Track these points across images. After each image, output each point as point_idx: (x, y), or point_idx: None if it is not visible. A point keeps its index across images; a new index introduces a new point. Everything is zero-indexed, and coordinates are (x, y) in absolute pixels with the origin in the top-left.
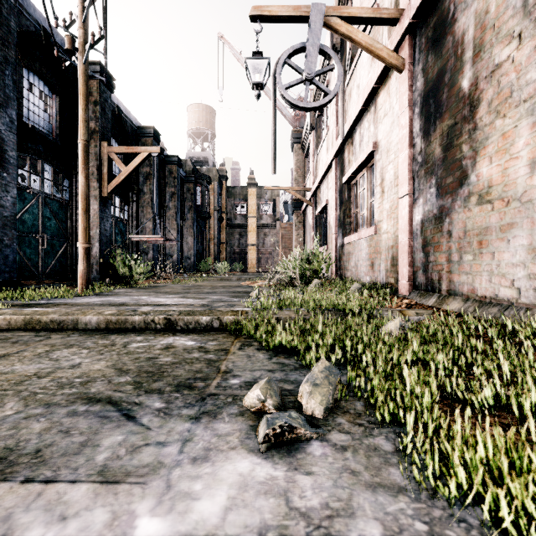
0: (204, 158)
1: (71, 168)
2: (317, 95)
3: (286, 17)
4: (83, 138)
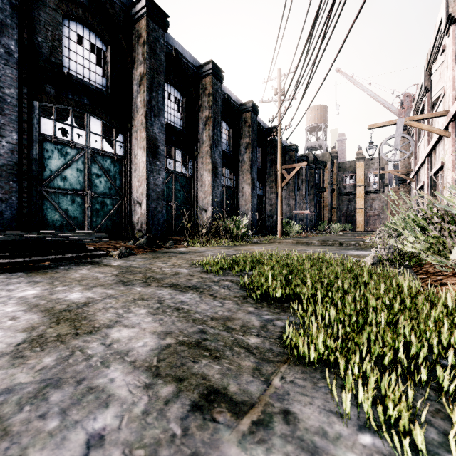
0: (318, 145)
1: (264, 180)
2: (417, 105)
3: (385, 126)
4: (280, 171)
